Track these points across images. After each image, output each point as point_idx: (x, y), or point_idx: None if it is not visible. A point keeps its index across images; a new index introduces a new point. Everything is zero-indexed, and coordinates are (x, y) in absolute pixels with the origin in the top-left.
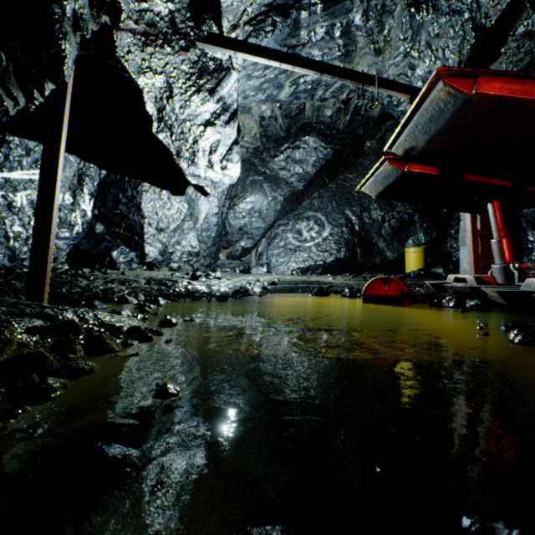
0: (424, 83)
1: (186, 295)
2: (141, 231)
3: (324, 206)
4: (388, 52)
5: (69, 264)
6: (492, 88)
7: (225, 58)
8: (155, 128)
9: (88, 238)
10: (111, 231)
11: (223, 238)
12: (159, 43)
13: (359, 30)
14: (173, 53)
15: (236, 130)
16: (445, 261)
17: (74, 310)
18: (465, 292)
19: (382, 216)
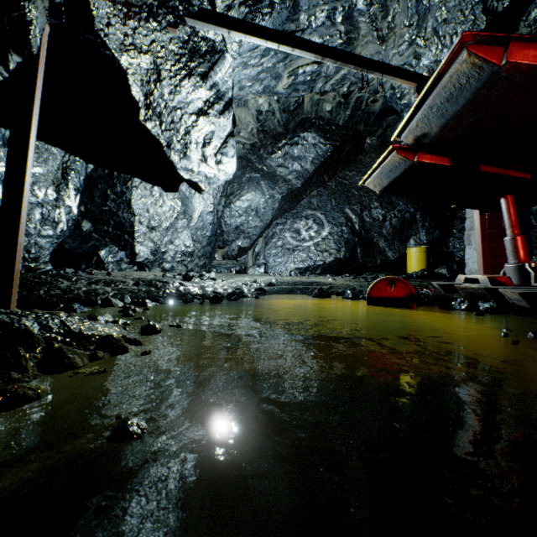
0: (429, 73)
1: (177, 297)
2: (131, 229)
3: (323, 204)
4: (392, 40)
5: (53, 264)
6: (526, 56)
7: (218, 39)
8: (143, 115)
9: (73, 236)
10: (99, 229)
11: (219, 238)
12: (143, 15)
13: (361, 15)
14: (160, 29)
15: (231, 122)
16: (448, 261)
17: (36, 316)
18: (478, 293)
19: (383, 215)
